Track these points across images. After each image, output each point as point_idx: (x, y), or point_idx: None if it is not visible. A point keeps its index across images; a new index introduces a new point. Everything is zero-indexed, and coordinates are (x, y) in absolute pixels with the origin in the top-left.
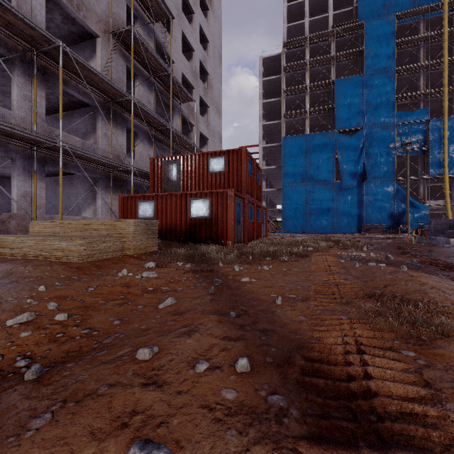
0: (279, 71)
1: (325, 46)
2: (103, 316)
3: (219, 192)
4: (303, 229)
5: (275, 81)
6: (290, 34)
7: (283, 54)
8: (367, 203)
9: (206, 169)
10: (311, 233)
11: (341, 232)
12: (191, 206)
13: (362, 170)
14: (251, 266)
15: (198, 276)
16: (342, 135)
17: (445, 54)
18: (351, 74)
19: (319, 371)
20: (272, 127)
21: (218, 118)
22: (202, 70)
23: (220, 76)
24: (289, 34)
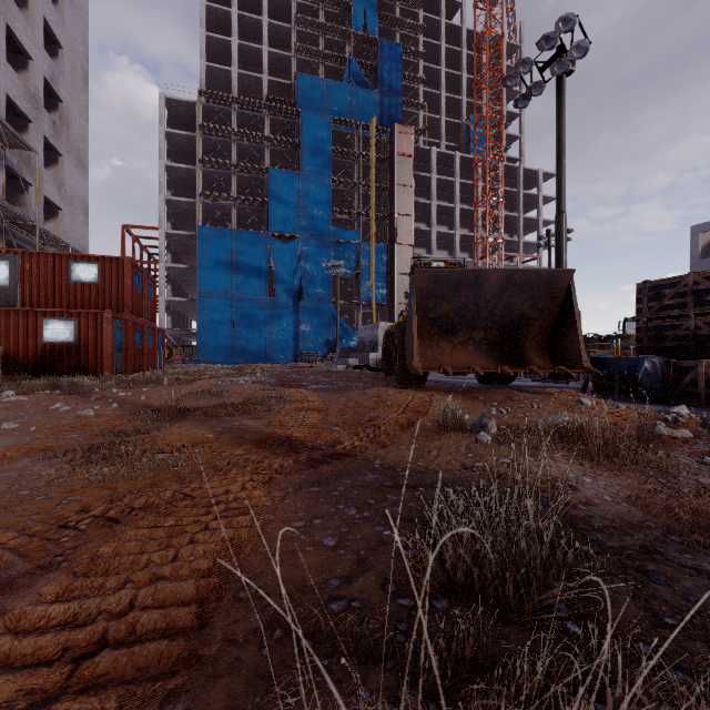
0: (195, 124)
1: (257, 119)
2: (6, 414)
3: (91, 313)
4: (228, 358)
5: (187, 139)
6: (211, 76)
7: (199, 105)
8: (304, 327)
9: (67, 277)
10: (235, 363)
11: (274, 361)
12: (45, 327)
13: (298, 287)
14: (131, 389)
15: (76, 396)
16: (277, 240)
17: (373, 180)
18: (289, 165)
19: (148, 406)
20: (183, 205)
21: (82, 175)
22: (48, 90)
23: (87, 107)
24: (209, 76)
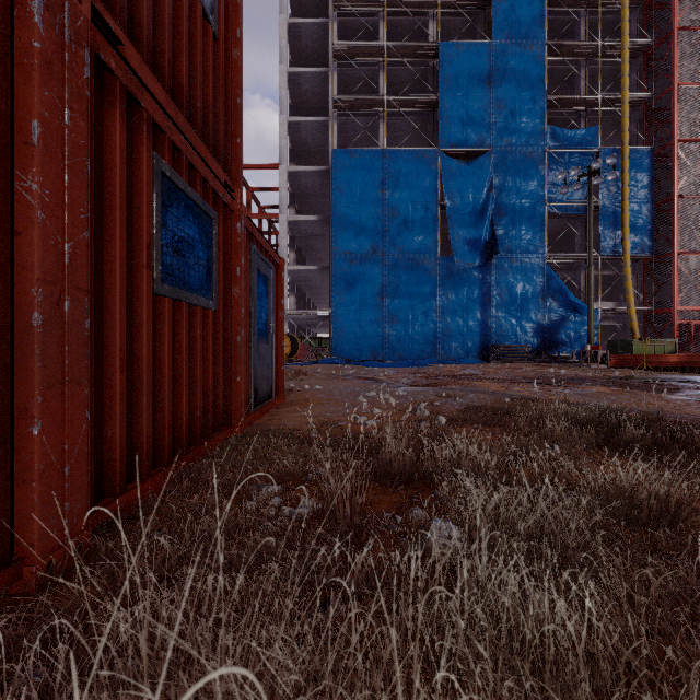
0: None
1: None
2: None
3: None
4: (377, 354)
5: (316, 34)
6: None
7: None
8: (498, 303)
9: None
10: (400, 365)
11: (457, 360)
12: None
13: (488, 235)
14: None
15: None
16: (453, 159)
17: (625, 30)
18: None
19: None
20: (310, 133)
21: None
22: None
23: None
24: None
